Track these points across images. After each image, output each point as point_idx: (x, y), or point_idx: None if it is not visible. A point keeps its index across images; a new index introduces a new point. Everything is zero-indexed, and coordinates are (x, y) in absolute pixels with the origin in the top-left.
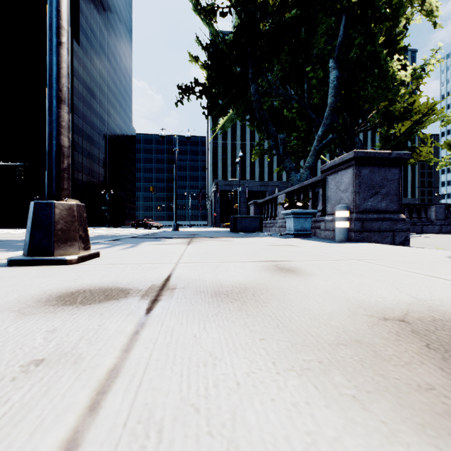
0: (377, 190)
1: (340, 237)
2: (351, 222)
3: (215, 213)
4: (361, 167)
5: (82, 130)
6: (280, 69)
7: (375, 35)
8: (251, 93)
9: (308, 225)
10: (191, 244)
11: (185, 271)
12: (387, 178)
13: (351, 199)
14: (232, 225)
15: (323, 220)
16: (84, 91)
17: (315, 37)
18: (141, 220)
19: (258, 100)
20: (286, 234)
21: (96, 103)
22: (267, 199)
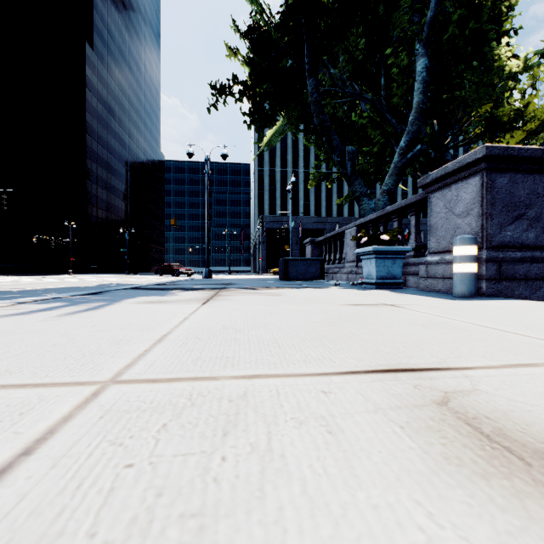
0: (521, 212)
1: (462, 290)
2: (479, 264)
3: (261, 257)
4: (495, 173)
5: (96, 153)
6: (347, 60)
7: (482, 6)
8: (307, 93)
9: (397, 269)
10: (209, 303)
11: (43, 492)
12: (537, 192)
13: (477, 226)
14: (282, 270)
15: (419, 262)
16: (99, 106)
17: (395, 14)
18: (168, 265)
19: (317, 100)
20: (360, 283)
21: (115, 121)
22: (329, 236)
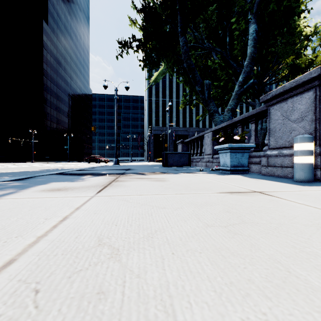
0: None
1: (302, 176)
2: (314, 157)
3: (150, 151)
4: None
5: (49, 88)
6: (205, 26)
7: None
8: (179, 48)
9: (245, 160)
10: (104, 191)
11: None
12: None
13: (310, 128)
14: (163, 160)
15: (259, 155)
16: (51, 59)
17: None
18: (93, 157)
19: (186, 51)
20: (217, 169)
21: (61, 69)
22: (193, 138)
